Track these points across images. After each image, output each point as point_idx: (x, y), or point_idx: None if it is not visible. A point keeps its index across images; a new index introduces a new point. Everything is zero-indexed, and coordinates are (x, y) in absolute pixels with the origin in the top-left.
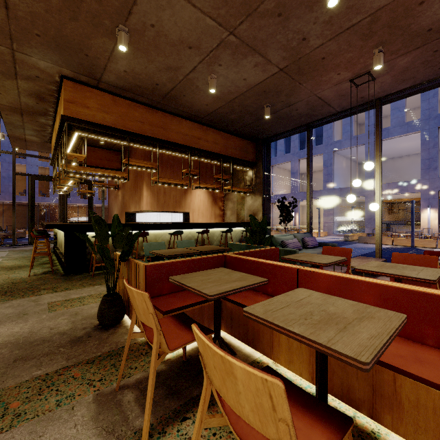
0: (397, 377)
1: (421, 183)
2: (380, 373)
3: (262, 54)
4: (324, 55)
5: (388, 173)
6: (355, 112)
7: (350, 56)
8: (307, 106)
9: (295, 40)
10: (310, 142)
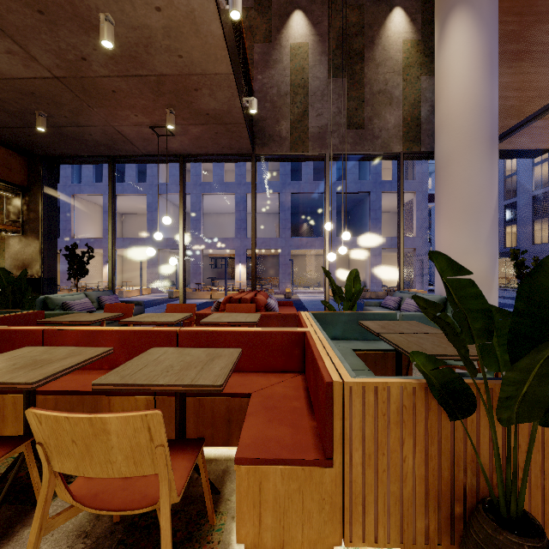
0: (111, 399)
1: (235, 241)
2: (100, 402)
3: (20, 44)
4: (114, 88)
5: (213, 228)
6: (163, 160)
7: (145, 103)
8: (105, 136)
9: (72, 54)
10: (113, 180)
